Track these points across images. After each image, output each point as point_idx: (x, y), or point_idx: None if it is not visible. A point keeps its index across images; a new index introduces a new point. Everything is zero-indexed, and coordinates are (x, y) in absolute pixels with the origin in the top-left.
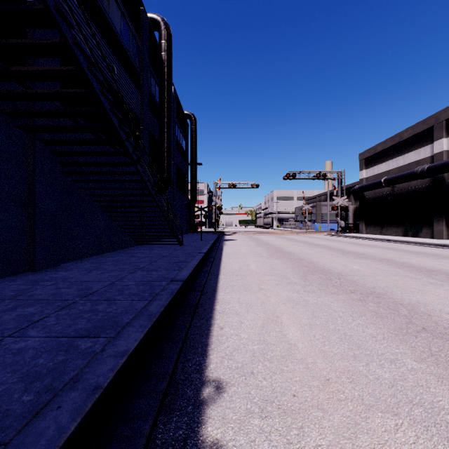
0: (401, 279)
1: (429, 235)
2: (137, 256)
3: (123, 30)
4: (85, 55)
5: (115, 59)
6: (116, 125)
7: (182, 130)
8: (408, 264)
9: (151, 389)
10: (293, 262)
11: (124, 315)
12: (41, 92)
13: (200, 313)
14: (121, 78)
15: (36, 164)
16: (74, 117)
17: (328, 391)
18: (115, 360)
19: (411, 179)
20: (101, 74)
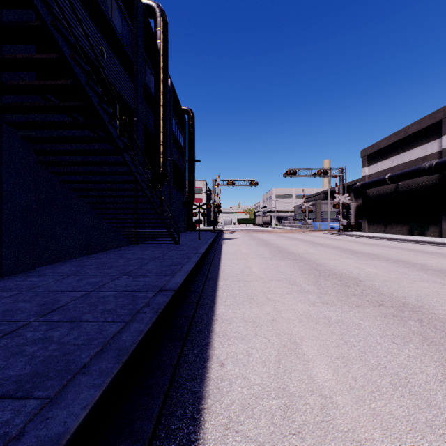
0: (431, 286)
1: (436, 234)
2: (127, 257)
3: (115, 13)
4: (47, 4)
5: (104, 42)
6: (95, 103)
7: (179, 125)
8: (429, 267)
9: None
10: (300, 264)
11: (84, 349)
12: None
13: (194, 338)
14: (111, 64)
15: (2, 151)
16: (44, 93)
17: None
18: None
19: (418, 176)
20: (73, 36)
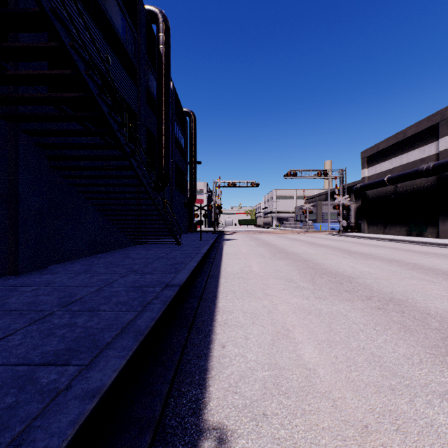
0: (419, 283)
1: (434, 234)
2: (132, 257)
3: (119, 20)
4: (66, 28)
5: (110, 49)
6: (106, 113)
7: (181, 127)
8: (421, 266)
9: (128, 447)
10: (298, 264)
11: (106, 331)
12: (20, 74)
13: (199, 326)
14: (116, 70)
15: (18, 157)
16: (58, 104)
17: (370, 447)
18: (81, 404)
19: (416, 178)
20: (87, 53)
